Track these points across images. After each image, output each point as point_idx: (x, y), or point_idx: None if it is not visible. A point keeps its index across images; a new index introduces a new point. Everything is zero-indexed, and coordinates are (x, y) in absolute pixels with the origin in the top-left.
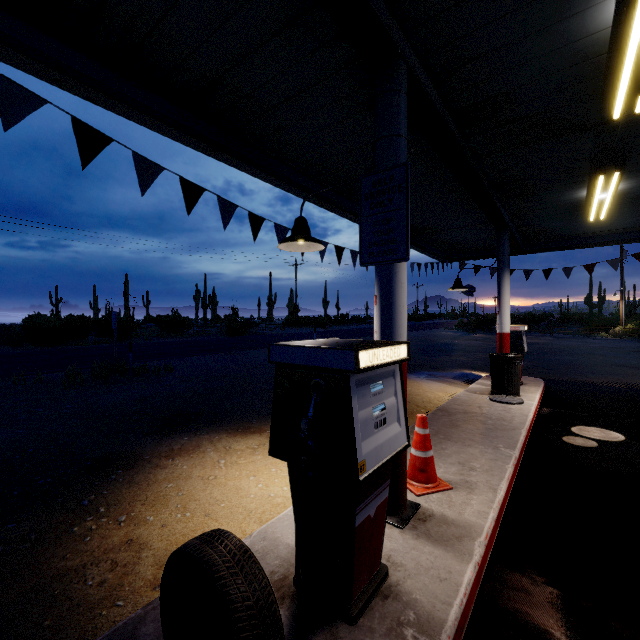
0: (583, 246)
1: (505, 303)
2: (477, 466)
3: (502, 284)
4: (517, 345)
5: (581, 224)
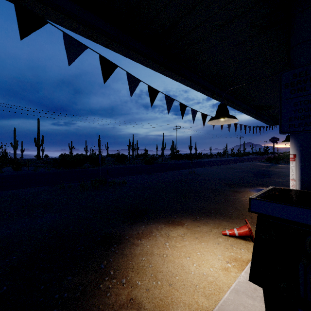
0: None
1: None
2: None
3: None
4: None
5: None
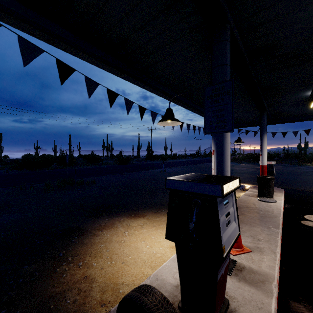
0: (304, 120)
1: (264, 150)
2: (261, 238)
3: (263, 140)
4: (270, 171)
5: (304, 109)
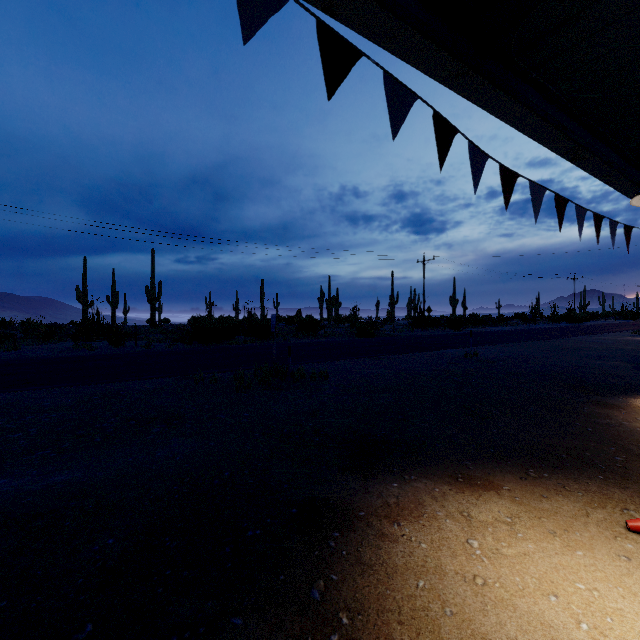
0: None
1: None
2: None
3: None
4: None
5: None
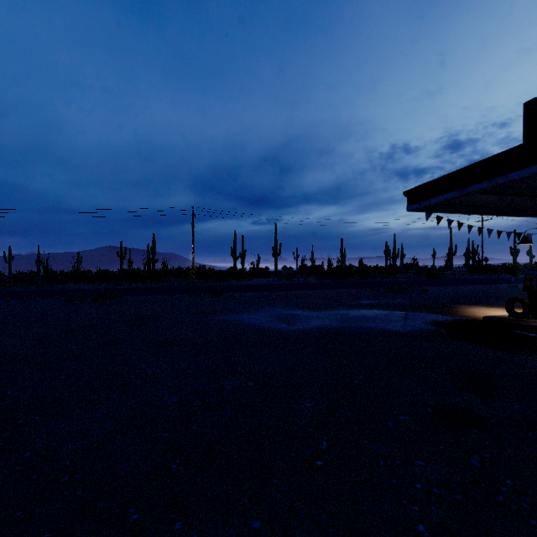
0: None
1: None
2: None
3: None
4: None
5: None
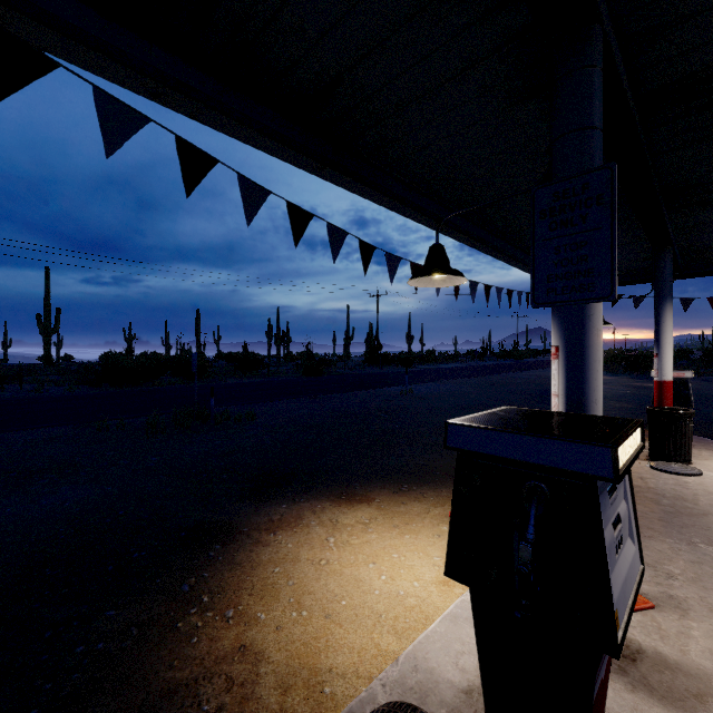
0: None
1: (666, 343)
2: (676, 572)
3: (662, 318)
4: (681, 396)
5: None
